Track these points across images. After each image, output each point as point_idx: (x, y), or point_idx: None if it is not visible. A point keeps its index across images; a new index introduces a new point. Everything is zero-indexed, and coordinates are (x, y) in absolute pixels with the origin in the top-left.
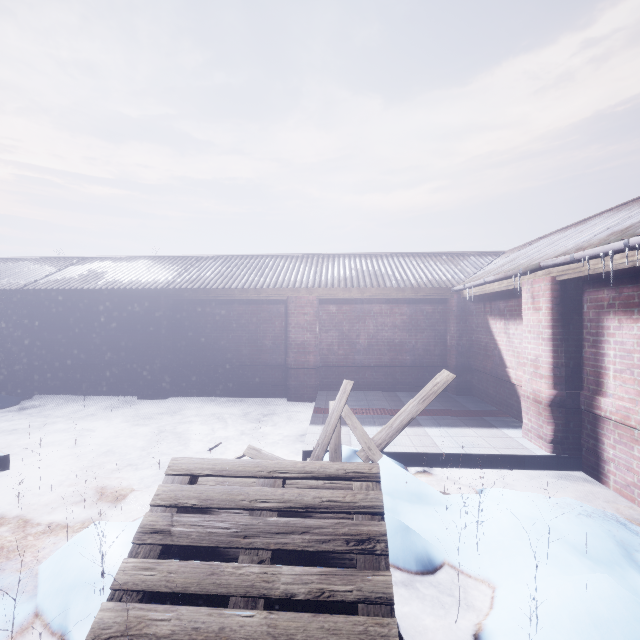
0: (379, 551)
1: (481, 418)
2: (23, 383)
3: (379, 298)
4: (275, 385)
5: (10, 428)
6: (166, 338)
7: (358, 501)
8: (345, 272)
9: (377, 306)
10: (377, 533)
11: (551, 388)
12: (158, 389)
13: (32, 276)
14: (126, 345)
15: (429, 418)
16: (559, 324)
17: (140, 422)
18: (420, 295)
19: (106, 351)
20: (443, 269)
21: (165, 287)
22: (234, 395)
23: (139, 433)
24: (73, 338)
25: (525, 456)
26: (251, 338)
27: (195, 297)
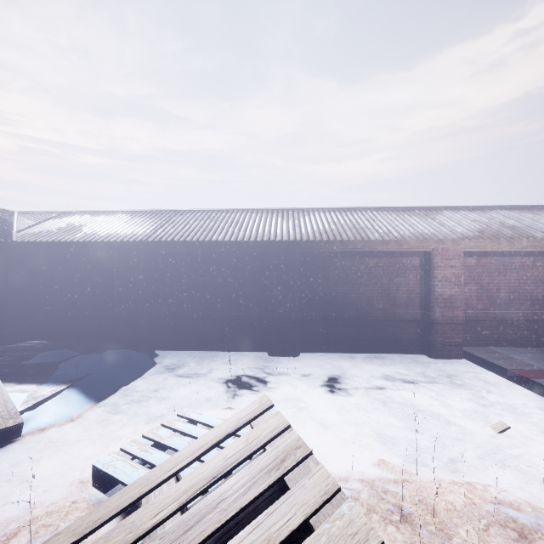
0: None
1: None
2: (145, 339)
3: (521, 250)
4: (409, 340)
5: (184, 394)
6: (299, 292)
7: None
8: (470, 224)
9: (518, 259)
10: None
11: None
12: (293, 345)
13: (142, 228)
14: (250, 299)
15: None
16: None
17: (328, 387)
18: None
19: (228, 305)
20: None
21: (301, 239)
22: (365, 351)
23: (351, 403)
24: (193, 292)
25: None
26: (383, 292)
27: (331, 249)
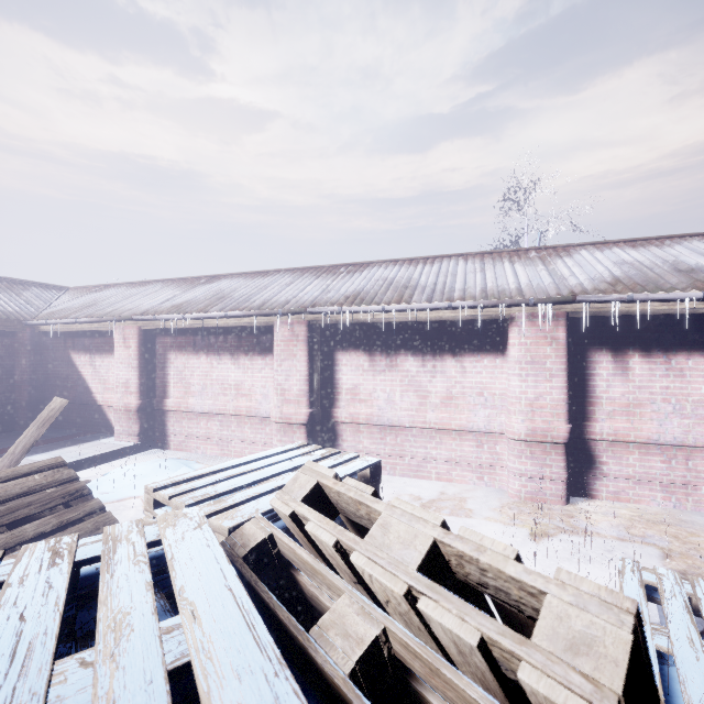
0: (87, 493)
1: (74, 439)
2: None
3: None
4: None
5: None
6: None
7: (59, 478)
8: None
9: None
10: (81, 487)
11: (139, 399)
12: None
13: None
14: None
15: None
16: (143, 357)
17: None
18: None
19: None
20: (4, 298)
21: None
22: None
23: None
24: None
25: (124, 448)
26: None
27: None
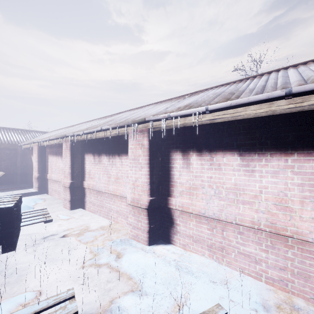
0: None
1: (24, 188)
2: None
3: None
4: None
5: None
6: None
7: None
8: None
9: None
10: None
11: (38, 174)
12: None
13: None
14: None
15: (0, 191)
16: (40, 157)
17: None
18: (2, 146)
19: None
20: (17, 136)
21: None
22: None
23: None
24: None
25: (29, 192)
26: None
27: None
